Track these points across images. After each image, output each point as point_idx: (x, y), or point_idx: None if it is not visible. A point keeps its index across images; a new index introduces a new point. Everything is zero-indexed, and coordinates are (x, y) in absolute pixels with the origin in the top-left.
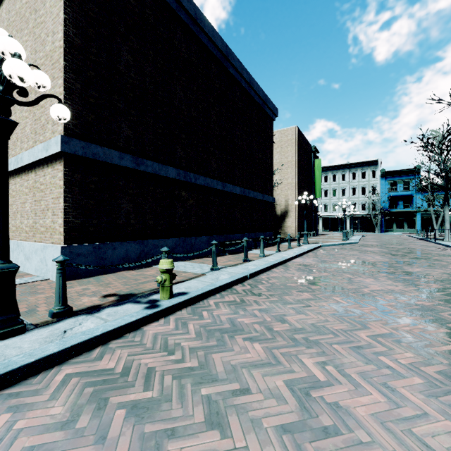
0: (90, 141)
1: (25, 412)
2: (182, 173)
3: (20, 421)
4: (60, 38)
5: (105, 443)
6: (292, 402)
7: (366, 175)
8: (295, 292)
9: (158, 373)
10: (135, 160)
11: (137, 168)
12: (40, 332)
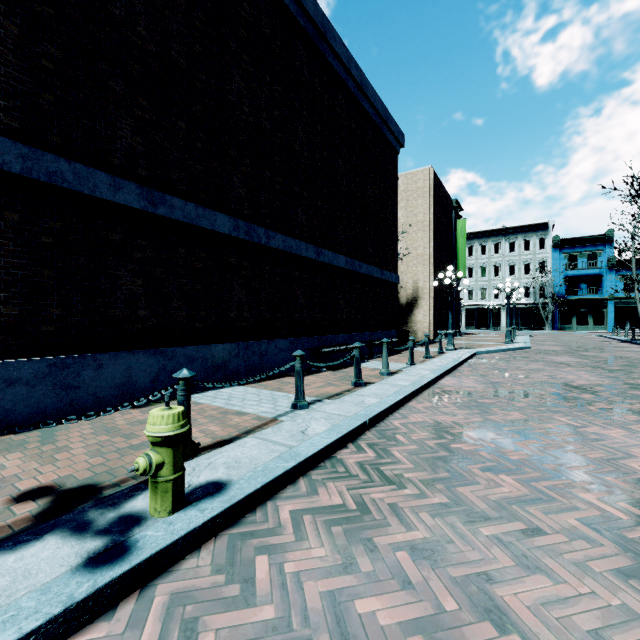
0: (43, 148)
1: None
2: (244, 225)
3: None
4: None
5: None
6: None
7: (530, 246)
8: (479, 471)
9: None
10: (147, 194)
11: (150, 209)
12: None
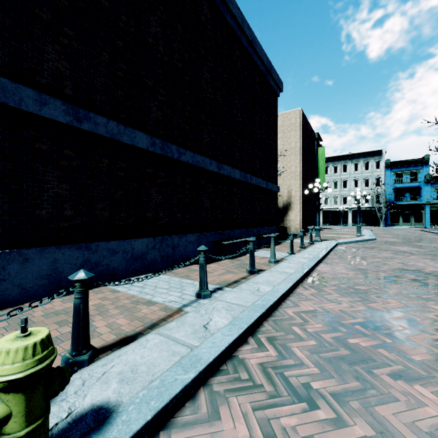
0: None
1: None
2: (159, 142)
3: None
4: None
5: None
6: None
7: (369, 166)
8: (389, 378)
9: None
10: (72, 111)
11: (75, 124)
12: None
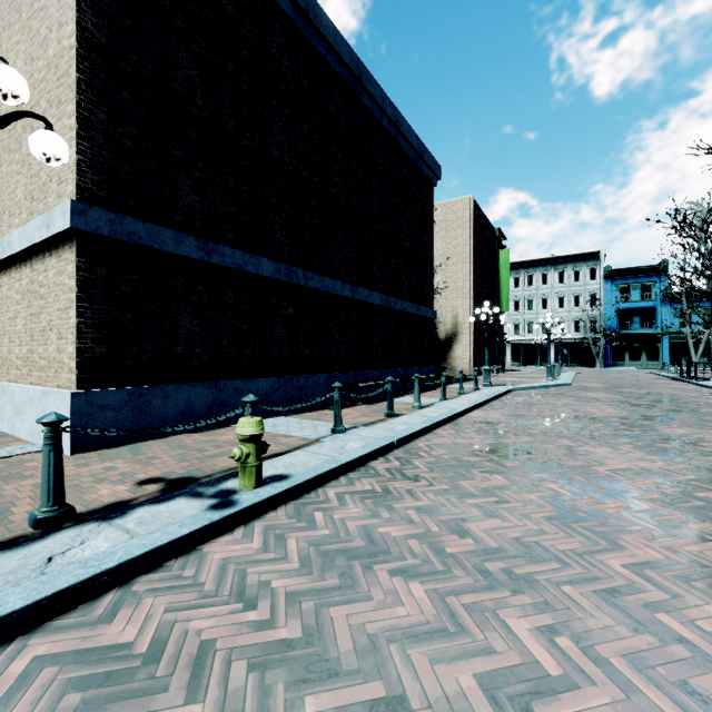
0: (124, 212)
1: None
2: (284, 268)
3: None
4: (71, 32)
5: None
6: None
7: (580, 276)
8: (478, 472)
9: (219, 654)
10: (203, 245)
11: (206, 258)
12: (2, 560)
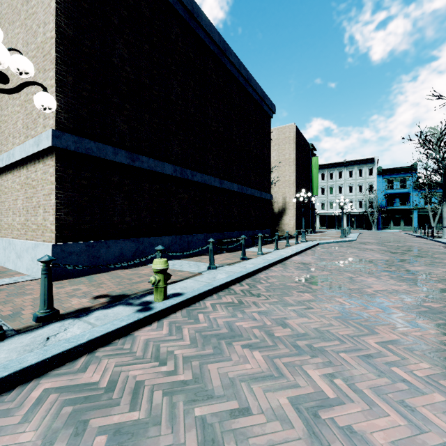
0: (83, 136)
1: None
2: (179, 169)
3: None
4: (52, 28)
5: None
6: (299, 425)
7: (362, 173)
8: (295, 292)
9: (147, 387)
10: (130, 156)
11: (132, 164)
12: (21, 339)
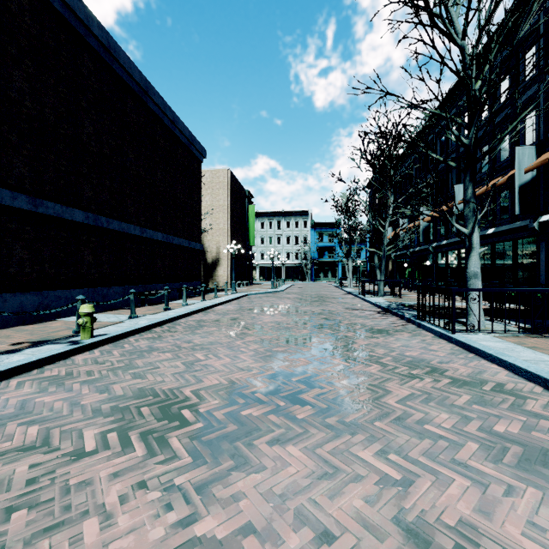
0: None
1: (2, 395)
2: (92, 216)
3: (3, 396)
4: None
5: (73, 391)
6: (183, 367)
7: (299, 225)
8: (206, 327)
9: (95, 371)
10: (32, 201)
11: (34, 209)
12: None
